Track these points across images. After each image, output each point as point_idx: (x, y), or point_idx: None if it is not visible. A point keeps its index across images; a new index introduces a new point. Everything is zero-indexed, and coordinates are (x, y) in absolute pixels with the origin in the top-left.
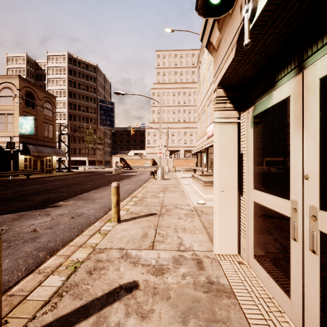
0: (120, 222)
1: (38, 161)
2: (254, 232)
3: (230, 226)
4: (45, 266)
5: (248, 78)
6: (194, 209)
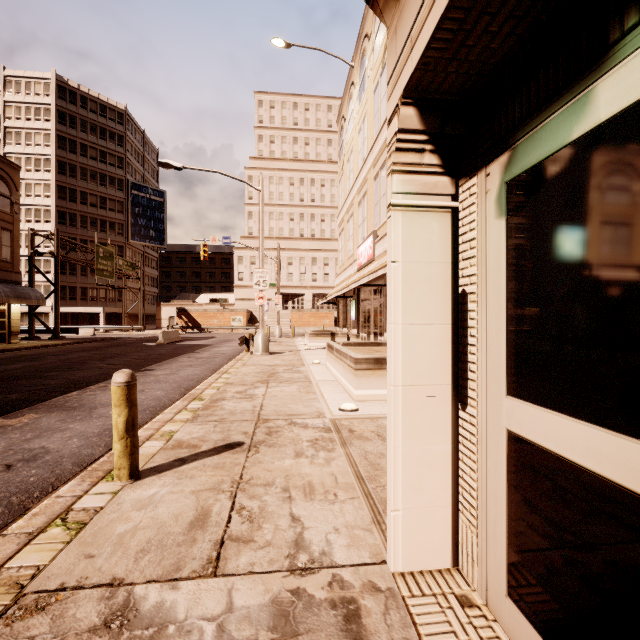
0: (141, 475)
1: None
2: (511, 521)
3: (432, 492)
4: None
5: (488, 74)
6: (333, 425)
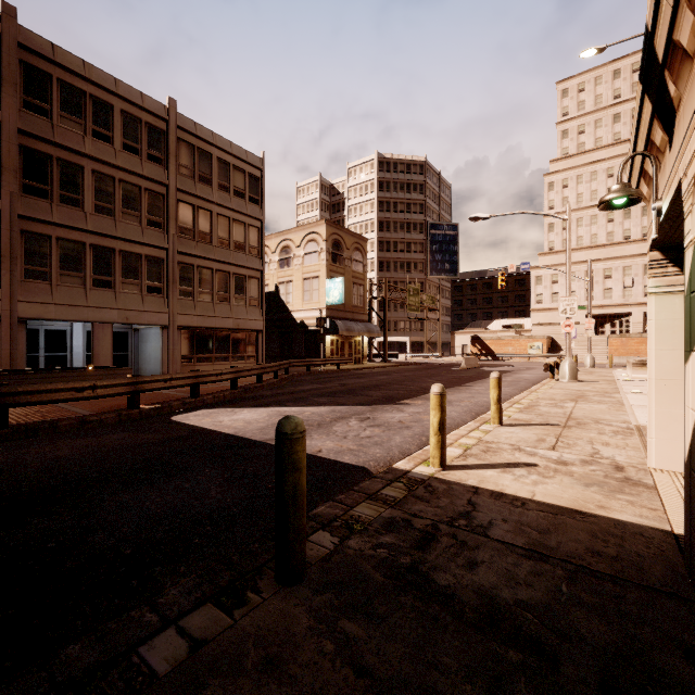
0: (502, 425)
1: (345, 344)
2: None
3: (675, 433)
4: None
5: None
6: (636, 428)
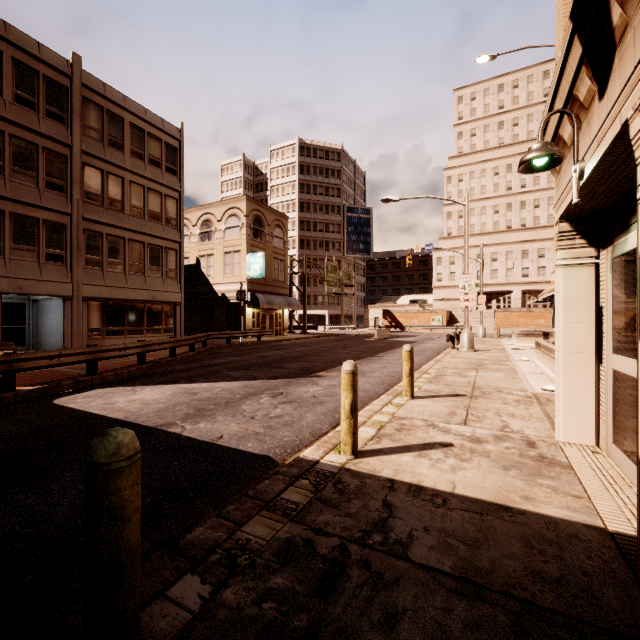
0: (414, 398)
1: (266, 317)
2: (613, 409)
3: (582, 406)
4: None
5: (605, 208)
6: (533, 396)
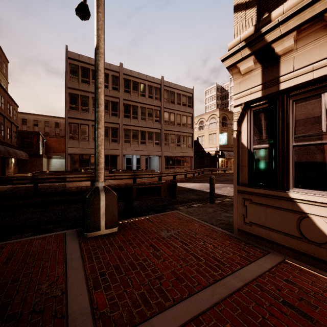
0: None
1: (228, 162)
2: None
3: None
4: None
5: None
6: None
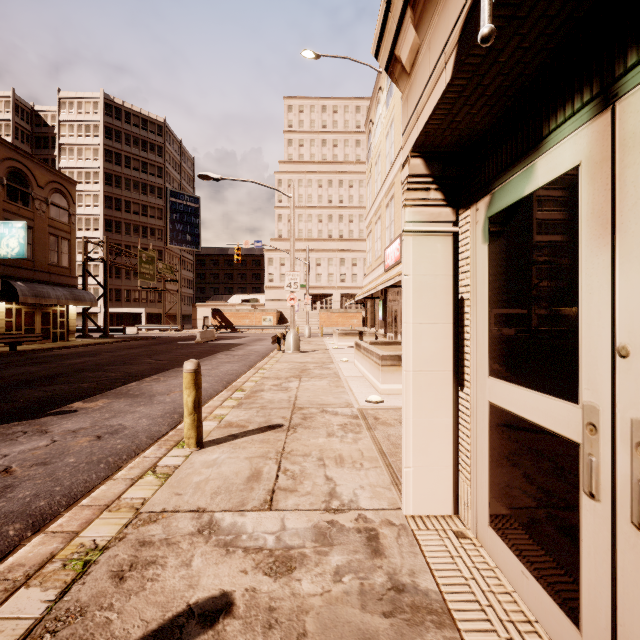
0: (203, 445)
1: (36, 316)
2: (491, 469)
3: (437, 455)
4: (12, 565)
5: (476, 135)
6: (360, 413)
